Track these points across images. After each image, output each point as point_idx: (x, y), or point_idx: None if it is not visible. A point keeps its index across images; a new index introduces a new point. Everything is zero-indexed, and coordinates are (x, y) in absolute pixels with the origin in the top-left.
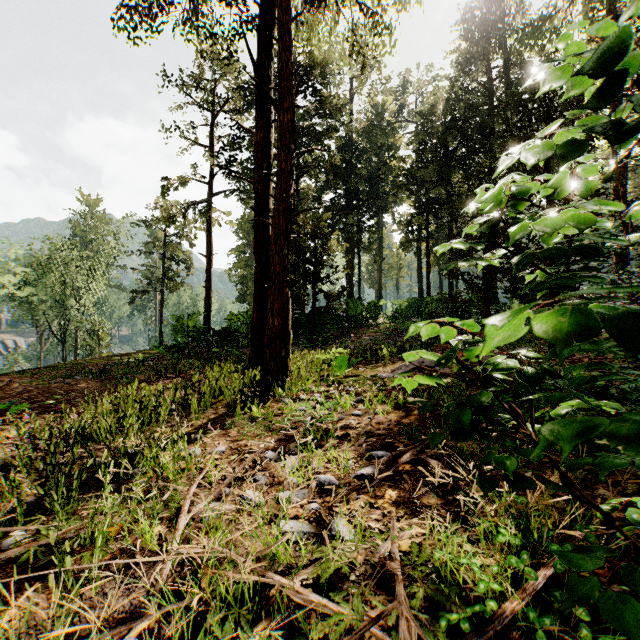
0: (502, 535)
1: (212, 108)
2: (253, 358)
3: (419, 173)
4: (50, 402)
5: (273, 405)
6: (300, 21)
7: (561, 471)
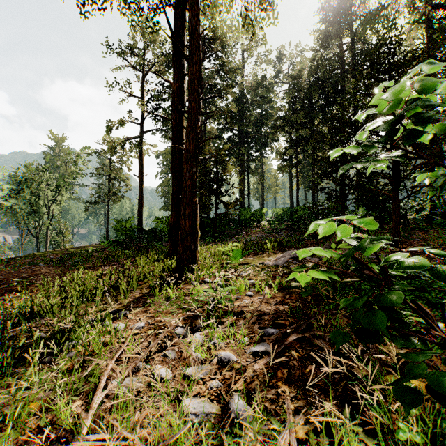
0: (402, 431)
1: (143, 71)
2: (171, 250)
3: (291, 118)
4: (15, 284)
5: (184, 286)
6: (206, 5)
7: None
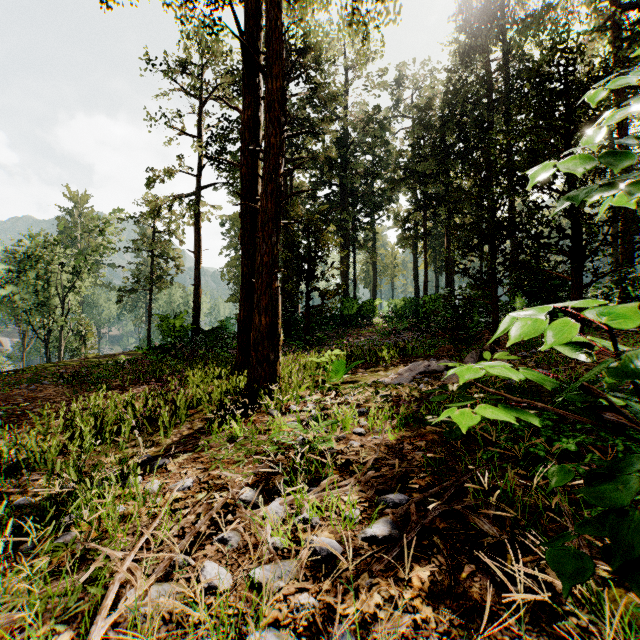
0: None
1: (201, 98)
2: (240, 361)
3: (416, 168)
4: None
5: (259, 418)
6: None
7: None
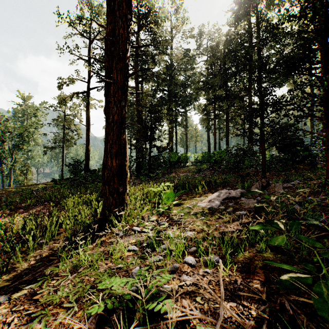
0: None
1: (90, 38)
2: (103, 190)
3: (210, 81)
4: None
5: (107, 239)
6: None
7: None
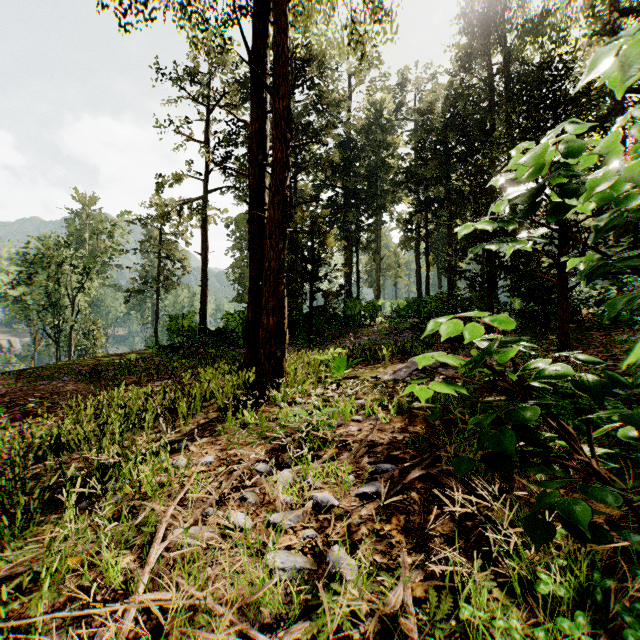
0: (544, 583)
1: (208, 104)
2: (248, 359)
3: (418, 171)
4: (31, 406)
5: (267, 409)
6: (297, 12)
7: (639, 515)
